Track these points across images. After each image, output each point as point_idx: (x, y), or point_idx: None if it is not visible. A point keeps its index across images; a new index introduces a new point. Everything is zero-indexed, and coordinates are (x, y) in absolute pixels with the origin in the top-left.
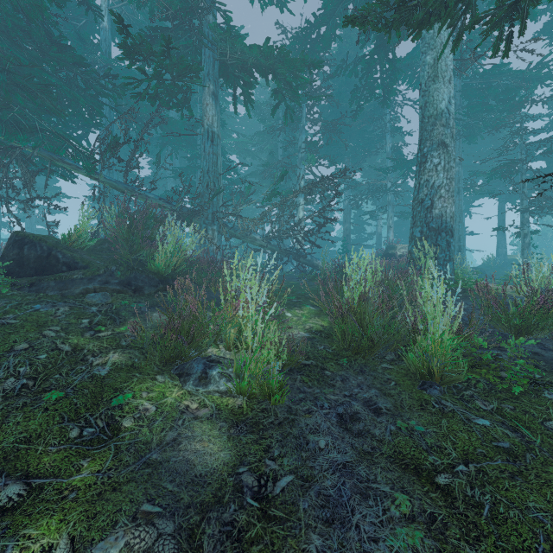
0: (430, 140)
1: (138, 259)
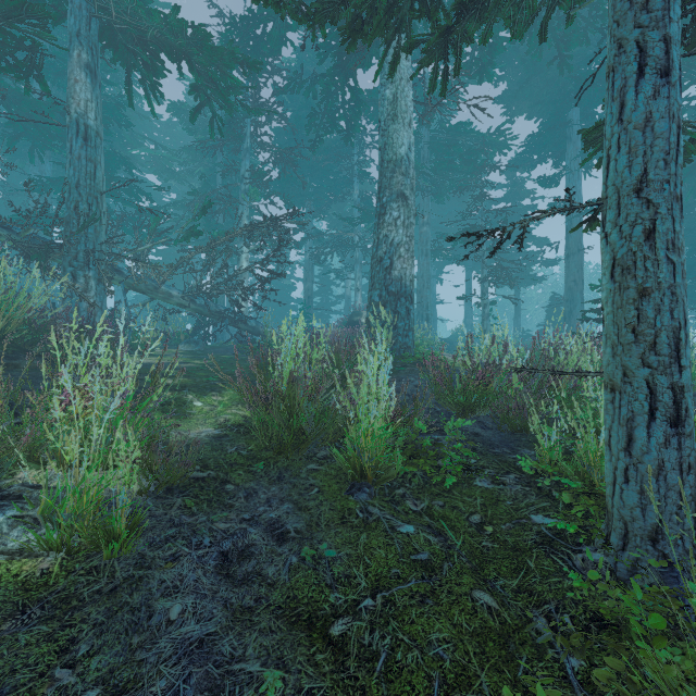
0: (390, 189)
1: None
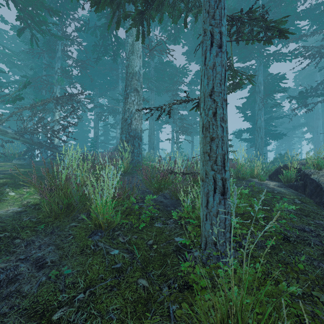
0: (130, 86)
1: None
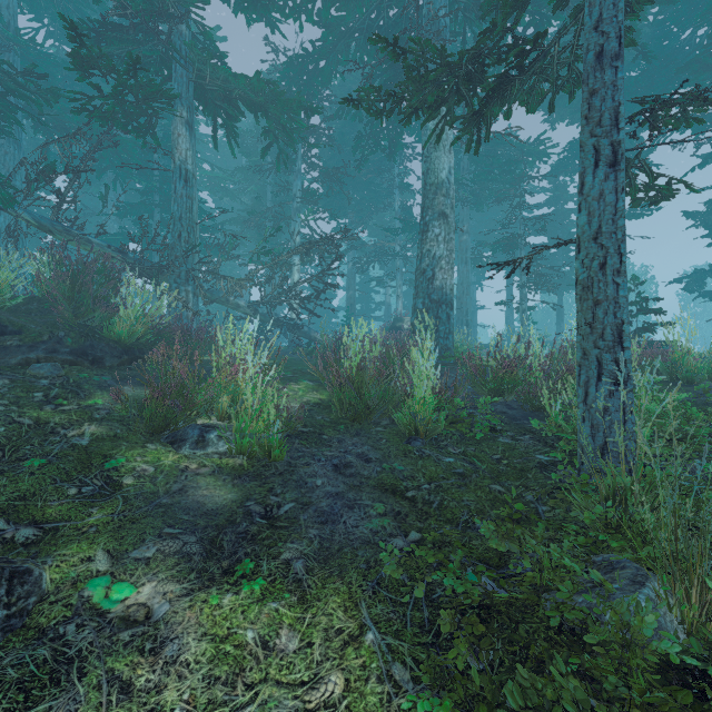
0: (432, 209)
1: (91, 324)
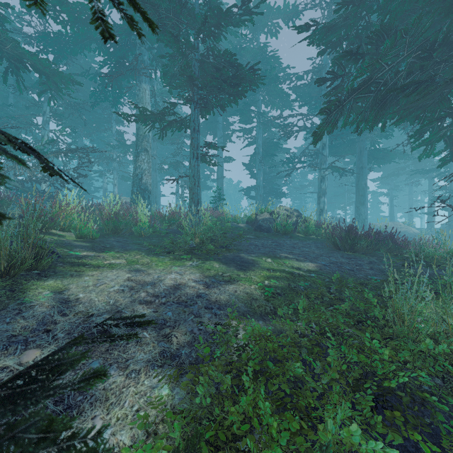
0: (141, 146)
1: None
